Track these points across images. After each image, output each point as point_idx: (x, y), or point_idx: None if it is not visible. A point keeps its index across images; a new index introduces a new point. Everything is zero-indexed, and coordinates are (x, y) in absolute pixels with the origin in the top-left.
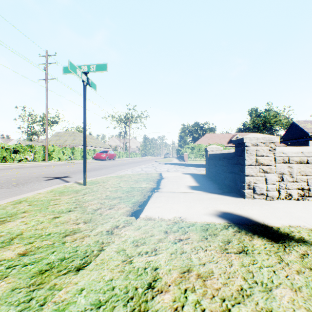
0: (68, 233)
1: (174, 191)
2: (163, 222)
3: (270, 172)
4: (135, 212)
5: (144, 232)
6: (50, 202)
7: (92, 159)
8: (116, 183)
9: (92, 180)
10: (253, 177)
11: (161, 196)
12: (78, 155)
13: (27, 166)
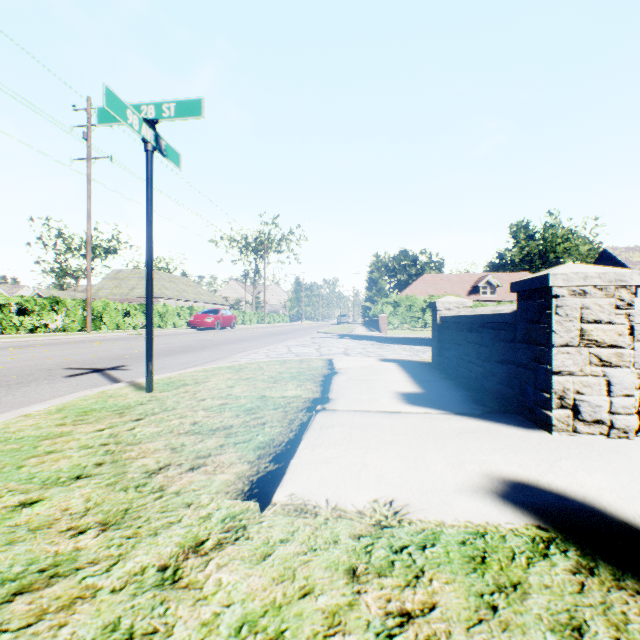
0: (31, 581)
1: (366, 410)
2: (340, 522)
3: (618, 364)
4: (262, 481)
5: (280, 573)
6: (41, 443)
7: (186, 327)
8: (226, 384)
9: (171, 376)
10: (573, 378)
11: (333, 425)
12: (156, 318)
13: (42, 343)
